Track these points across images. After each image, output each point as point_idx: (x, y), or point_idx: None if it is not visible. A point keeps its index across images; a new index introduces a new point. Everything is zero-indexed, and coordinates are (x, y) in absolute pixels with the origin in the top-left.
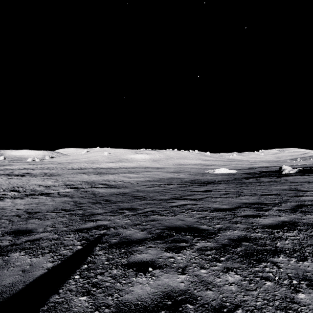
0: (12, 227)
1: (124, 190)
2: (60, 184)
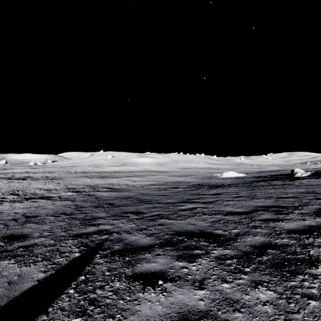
0: (6, 231)
1: (128, 194)
2: (62, 188)
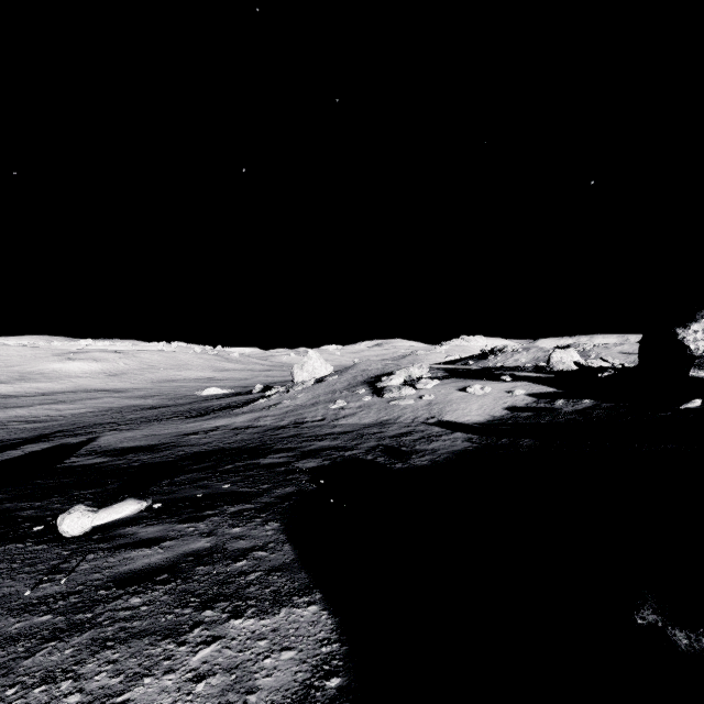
0: None
1: (58, 422)
2: None
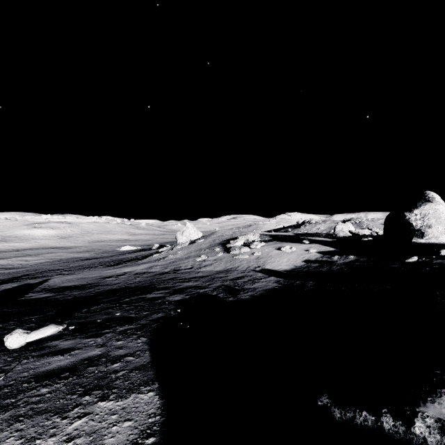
0: None
1: (26, 269)
2: None
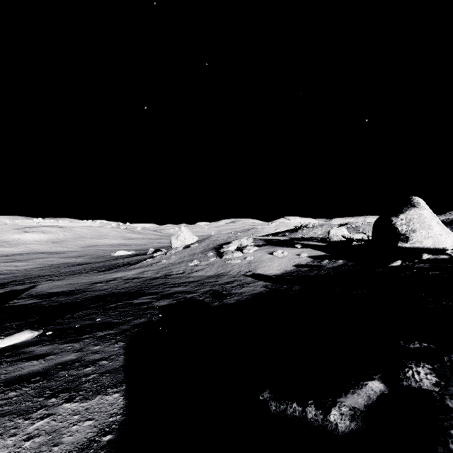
0: None
1: (14, 275)
2: None
